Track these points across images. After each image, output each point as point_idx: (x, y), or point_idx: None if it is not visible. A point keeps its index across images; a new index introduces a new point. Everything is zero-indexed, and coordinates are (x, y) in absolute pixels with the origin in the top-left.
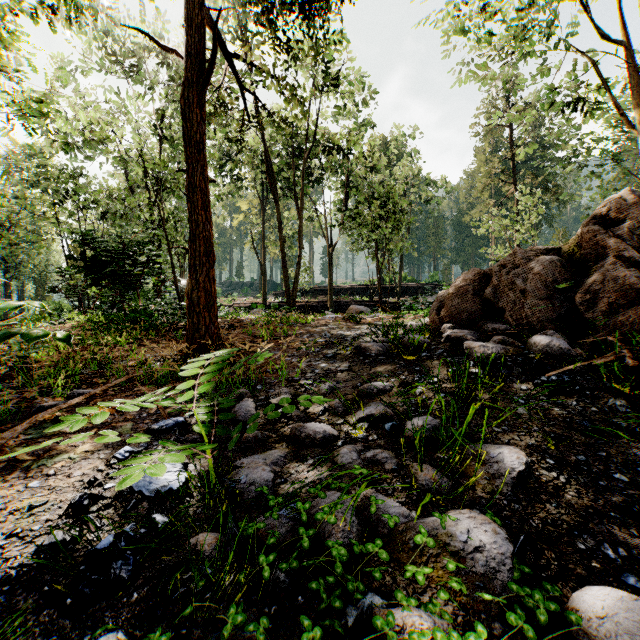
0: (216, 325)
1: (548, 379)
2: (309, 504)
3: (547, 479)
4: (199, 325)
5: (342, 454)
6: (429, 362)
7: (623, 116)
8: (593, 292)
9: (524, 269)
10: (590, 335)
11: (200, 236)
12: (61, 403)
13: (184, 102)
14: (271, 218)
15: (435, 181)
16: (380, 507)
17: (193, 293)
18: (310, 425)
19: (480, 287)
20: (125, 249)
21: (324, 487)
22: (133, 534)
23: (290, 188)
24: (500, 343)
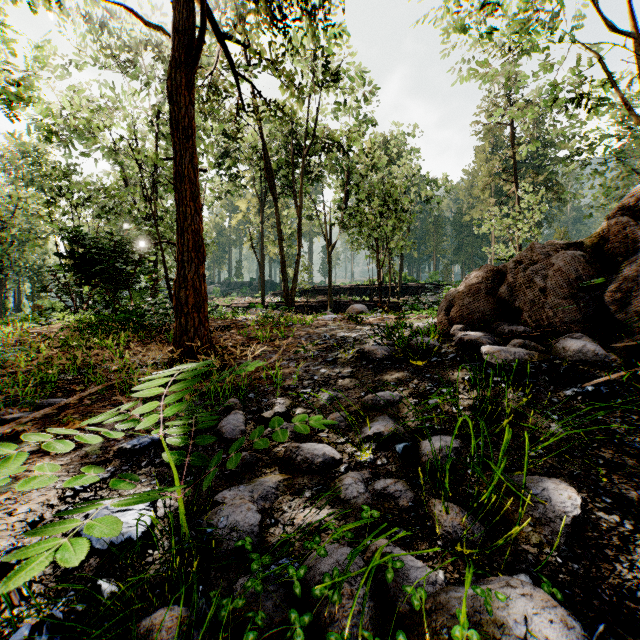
0: (206, 326)
1: (583, 390)
2: (304, 570)
3: (607, 525)
4: (187, 326)
5: (346, 485)
6: (441, 368)
7: (631, 111)
8: (624, 290)
9: (543, 265)
10: (622, 338)
11: (188, 229)
12: (27, 415)
13: (171, 83)
14: (270, 217)
15: (435, 180)
16: (398, 569)
17: (181, 292)
18: (307, 446)
19: (493, 285)
20: (116, 246)
21: (324, 532)
22: (63, 617)
23: (289, 186)
24: (521, 347)
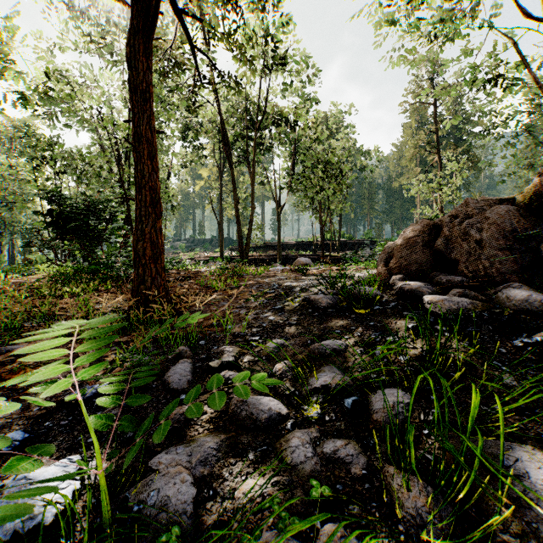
0: (163, 277)
1: (530, 340)
2: None
3: None
4: (145, 277)
5: (292, 448)
6: (383, 316)
7: (541, 88)
8: None
9: (478, 219)
10: None
11: (146, 186)
12: None
13: (130, 50)
14: (228, 184)
15: (369, 151)
16: None
17: (138, 244)
18: (252, 400)
19: (429, 238)
20: (89, 206)
21: (267, 509)
22: None
23: (244, 156)
24: (461, 296)
